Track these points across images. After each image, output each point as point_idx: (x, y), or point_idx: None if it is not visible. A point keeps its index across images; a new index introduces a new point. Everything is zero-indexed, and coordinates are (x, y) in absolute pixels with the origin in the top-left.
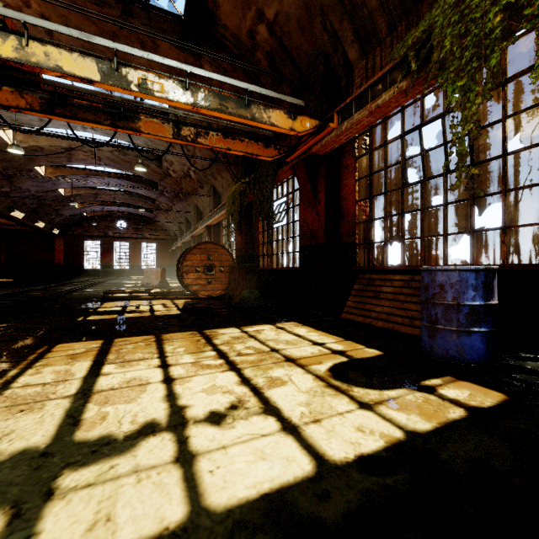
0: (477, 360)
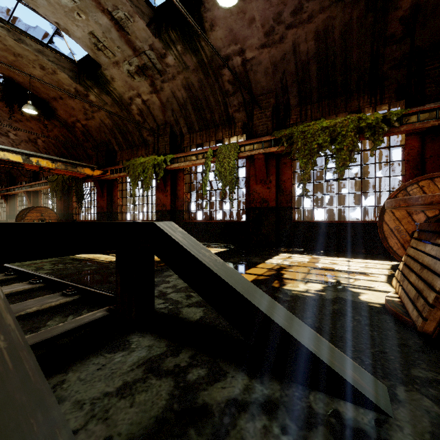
0: None
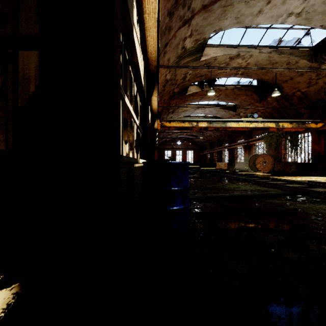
0: None
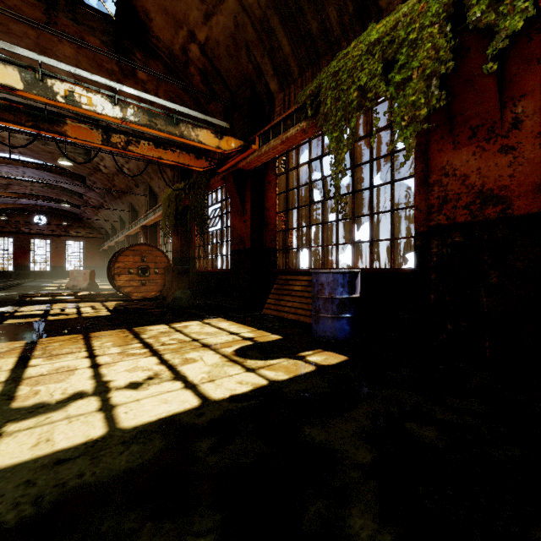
0: (344, 338)
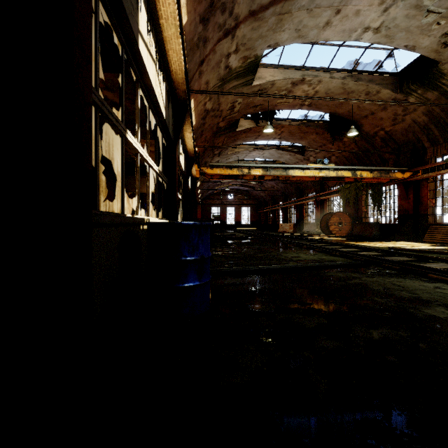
0: None
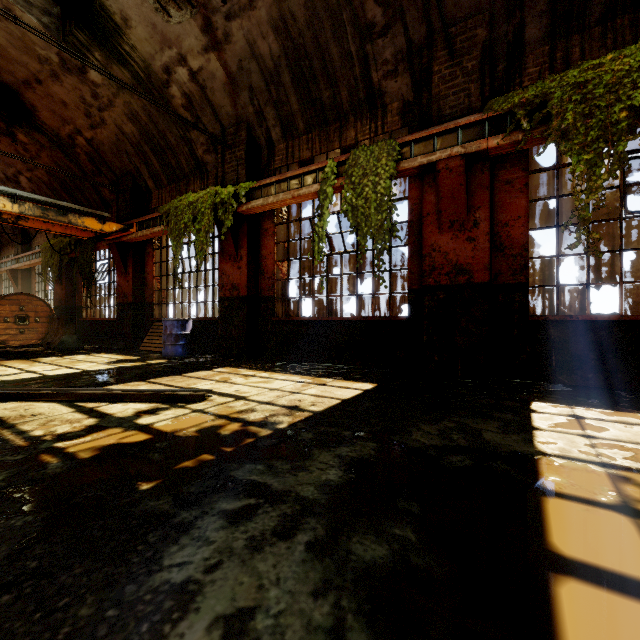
0: (179, 355)
